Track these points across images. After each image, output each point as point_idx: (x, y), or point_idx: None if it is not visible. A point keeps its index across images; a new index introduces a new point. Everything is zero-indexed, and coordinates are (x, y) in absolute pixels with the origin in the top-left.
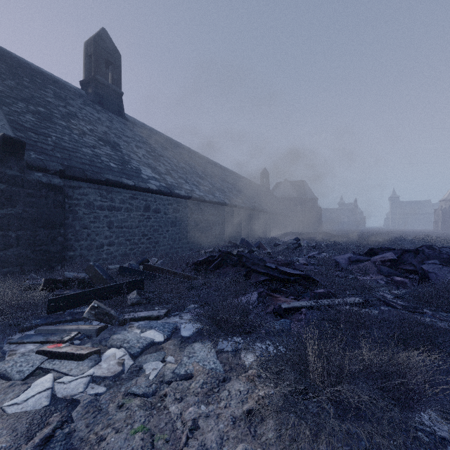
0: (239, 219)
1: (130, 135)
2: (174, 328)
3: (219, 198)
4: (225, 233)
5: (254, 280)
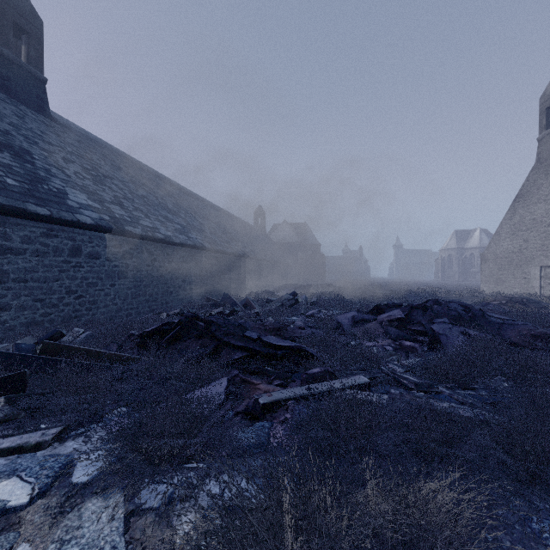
0: (224, 268)
1: (56, 142)
2: (63, 466)
3: (196, 240)
4: (204, 287)
5: (226, 358)
